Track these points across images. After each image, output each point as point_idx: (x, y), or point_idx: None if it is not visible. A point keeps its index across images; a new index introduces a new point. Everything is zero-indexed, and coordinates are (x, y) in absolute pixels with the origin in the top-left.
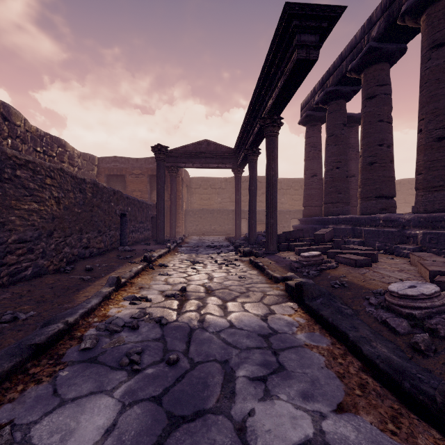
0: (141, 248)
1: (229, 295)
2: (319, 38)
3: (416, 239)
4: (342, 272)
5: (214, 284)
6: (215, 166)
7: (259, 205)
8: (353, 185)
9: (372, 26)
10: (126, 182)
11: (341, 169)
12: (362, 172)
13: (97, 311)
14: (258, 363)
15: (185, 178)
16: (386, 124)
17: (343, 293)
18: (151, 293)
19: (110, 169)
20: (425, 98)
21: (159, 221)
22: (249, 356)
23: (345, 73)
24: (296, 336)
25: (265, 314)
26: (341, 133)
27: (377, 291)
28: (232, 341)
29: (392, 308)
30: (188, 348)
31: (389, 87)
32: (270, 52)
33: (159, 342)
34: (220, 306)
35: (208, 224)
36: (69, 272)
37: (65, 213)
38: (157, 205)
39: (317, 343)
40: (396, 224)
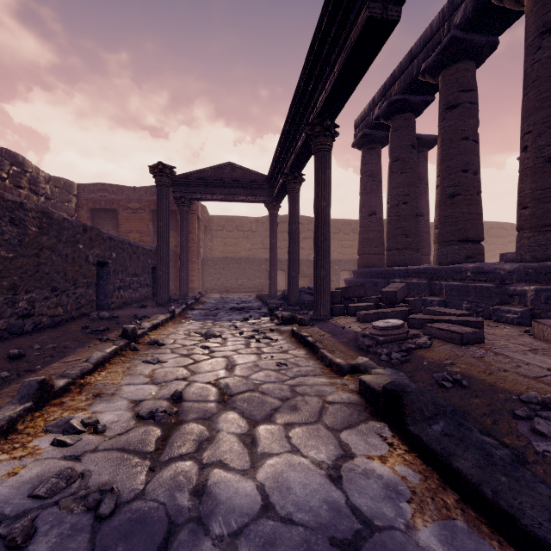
0: (130, 313)
1: (261, 407)
2: None
3: (524, 298)
4: (444, 354)
5: (235, 381)
6: (242, 199)
7: (300, 253)
8: (421, 227)
9: (455, 10)
10: (119, 219)
11: (409, 204)
12: (440, 207)
13: None
14: None
15: (202, 216)
16: (472, 142)
17: (468, 402)
18: (113, 407)
19: (96, 201)
20: (533, 102)
21: (161, 273)
22: None
23: (416, 75)
24: (416, 535)
25: (335, 460)
26: (409, 158)
27: (533, 399)
28: None
29: None
30: None
31: (475, 93)
32: (323, 14)
33: None
34: (242, 439)
35: (234, 278)
36: None
37: None
38: (158, 250)
39: None
40: (492, 277)
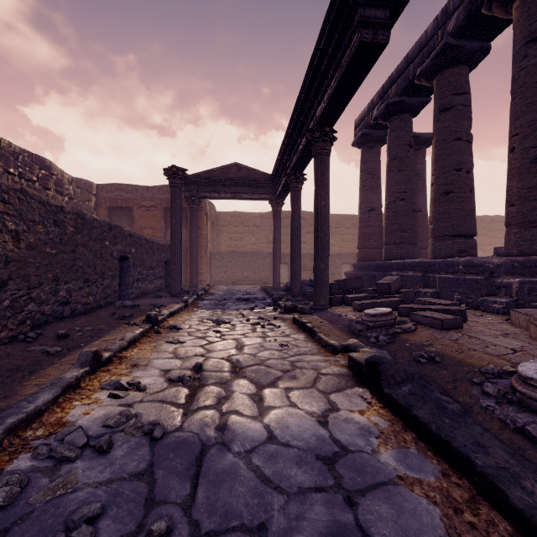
0: (148, 302)
1: (267, 376)
2: (389, 16)
3: (510, 290)
4: (425, 337)
5: (244, 357)
6: (247, 197)
7: (303, 247)
8: (419, 222)
9: (448, 18)
10: (134, 217)
11: (406, 201)
12: (435, 204)
13: (47, 415)
14: (322, 530)
15: (210, 212)
16: (465, 143)
17: (437, 373)
18: (148, 374)
19: (113, 199)
20: (520, 107)
21: (174, 266)
22: (304, 511)
23: (412, 79)
24: (379, 456)
25: (324, 412)
26: (406, 156)
27: (489, 371)
28: (272, 474)
29: (530, 405)
30: (195, 490)
31: (468, 96)
32: (321, 36)
33: (142, 481)
34: (252, 397)
35: (240, 271)
36: (31, 341)
37: (29, 254)
38: (171, 245)
39: (417, 472)
40: (481, 270)
